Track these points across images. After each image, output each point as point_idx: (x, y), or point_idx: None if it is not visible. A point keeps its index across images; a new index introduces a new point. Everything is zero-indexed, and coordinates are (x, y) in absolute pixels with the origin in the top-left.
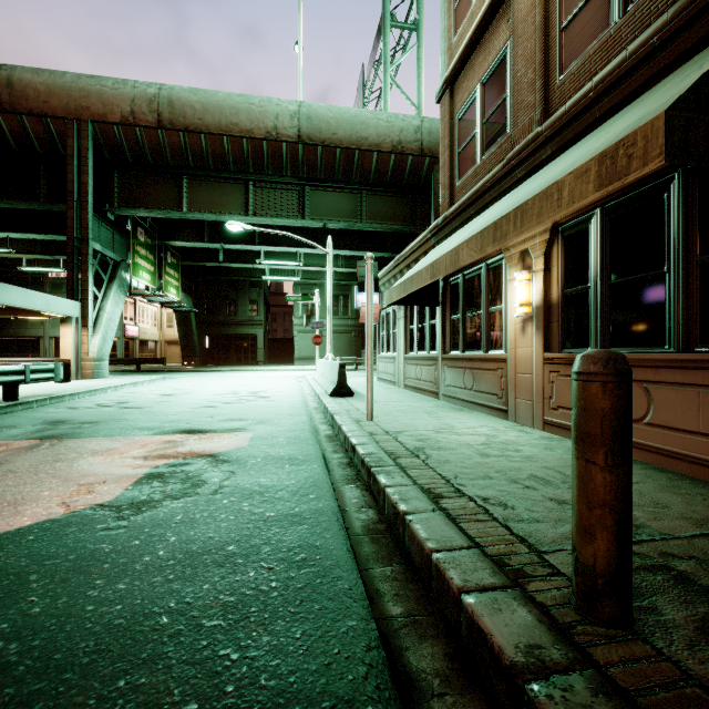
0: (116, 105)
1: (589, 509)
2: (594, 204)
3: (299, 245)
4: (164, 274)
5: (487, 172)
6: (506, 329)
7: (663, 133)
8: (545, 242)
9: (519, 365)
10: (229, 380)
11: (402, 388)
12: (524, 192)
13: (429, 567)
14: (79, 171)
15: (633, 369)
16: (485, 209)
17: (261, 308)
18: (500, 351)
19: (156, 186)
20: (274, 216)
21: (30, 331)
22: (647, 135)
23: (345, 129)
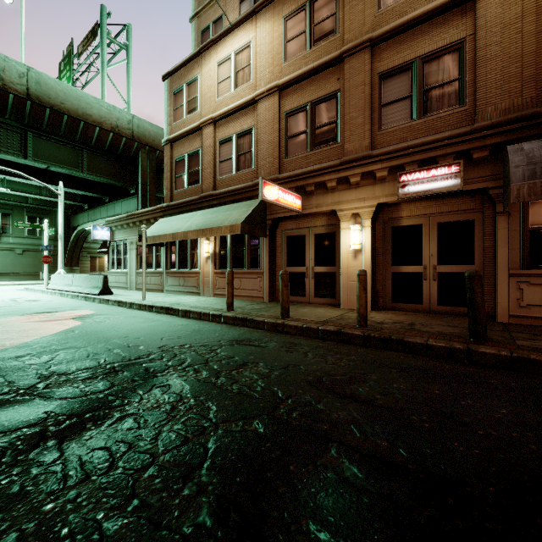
0: None
1: (229, 294)
2: None
3: (6, 173)
4: None
5: (191, 194)
6: (200, 261)
7: (240, 227)
8: None
9: (205, 274)
10: None
11: (134, 290)
12: (210, 219)
13: (200, 315)
14: None
15: (238, 275)
16: (191, 211)
17: None
18: (197, 269)
19: None
20: None
21: None
22: (238, 226)
23: (72, 102)
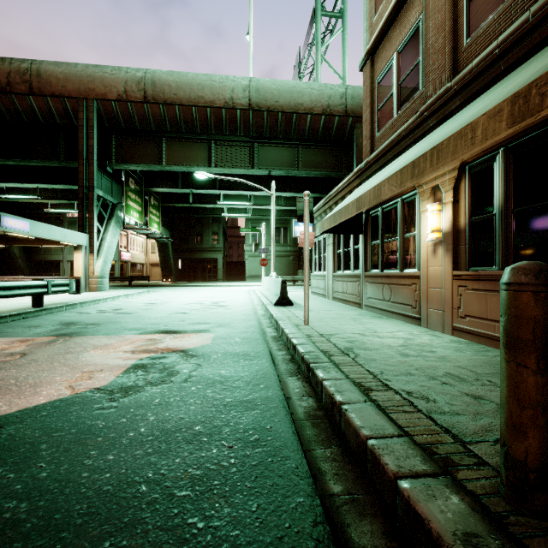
0: (114, 86)
1: (521, 408)
2: (498, 144)
3: (250, 189)
4: (149, 213)
5: (403, 123)
6: (419, 251)
7: None
8: (454, 178)
9: (430, 280)
10: (197, 293)
11: (331, 299)
12: (438, 135)
13: (364, 451)
14: (87, 137)
15: None
16: (401, 154)
17: (221, 238)
18: (413, 270)
19: (143, 146)
20: (230, 167)
21: (53, 257)
22: None
23: (285, 97)
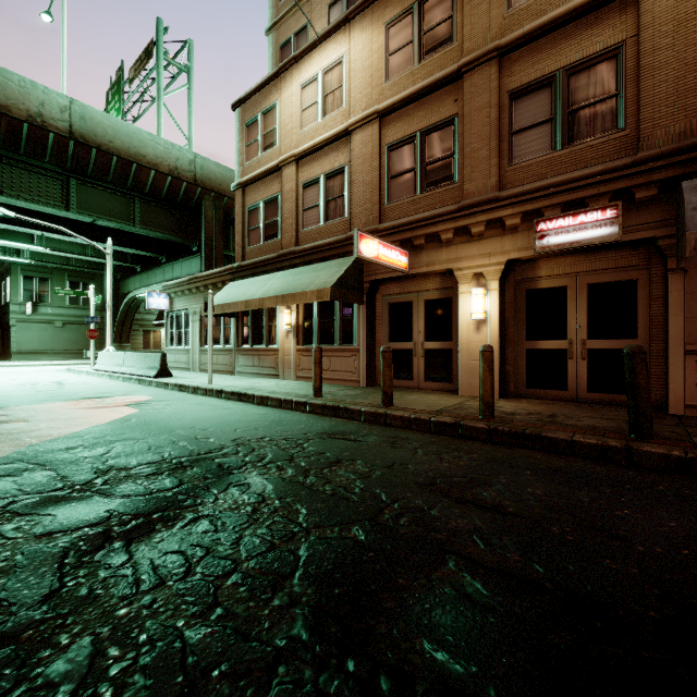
0: None
1: (316, 376)
2: None
3: (45, 228)
4: None
5: (268, 251)
6: (278, 335)
7: (330, 293)
8: None
9: (285, 352)
10: None
11: (198, 372)
12: (292, 283)
13: (281, 402)
14: None
15: (326, 352)
16: (268, 272)
17: None
18: (275, 346)
19: None
20: (29, 200)
21: None
22: (327, 291)
23: (123, 140)
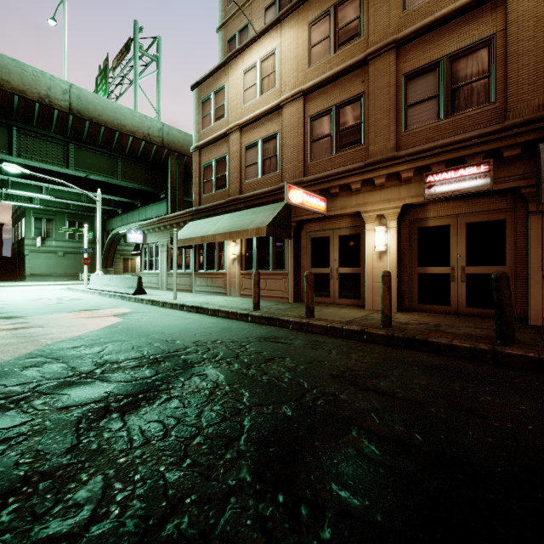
0: None
1: (255, 294)
2: None
3: (51, 182)
4: None
5: (218, 198)
6: (226, 262)
7: (266, 230)
8: None
9: (231, 275)
10: None
11: (165, 290)
12: (237, 223)
13: (228, 314)
14: None
15: (263, 276)
16: (218, 214)
17: None
18: (224, 270)
19: None
20: (39, 160)
21: None
22: (264, 229)
23: (109, 114)
